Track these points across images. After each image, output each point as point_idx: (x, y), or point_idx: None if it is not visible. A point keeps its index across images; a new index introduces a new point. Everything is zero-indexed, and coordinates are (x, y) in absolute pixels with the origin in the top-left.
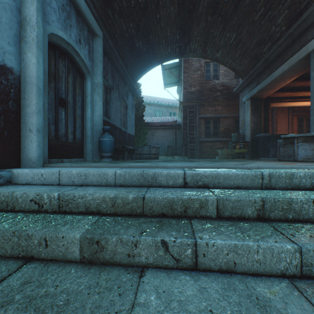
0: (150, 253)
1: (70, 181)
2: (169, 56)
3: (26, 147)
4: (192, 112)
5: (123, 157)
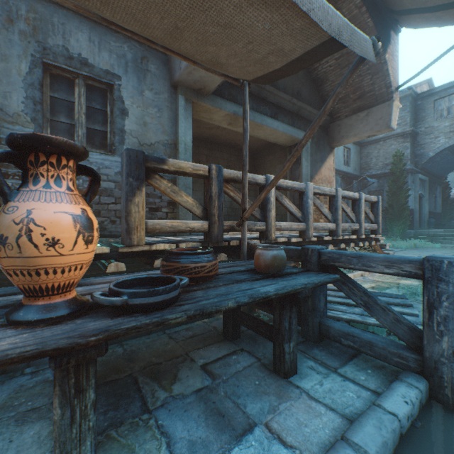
0: (453, 239)
1: (431, 232)
2: None
3: (415, 225)
4: None
5: (438, 227)
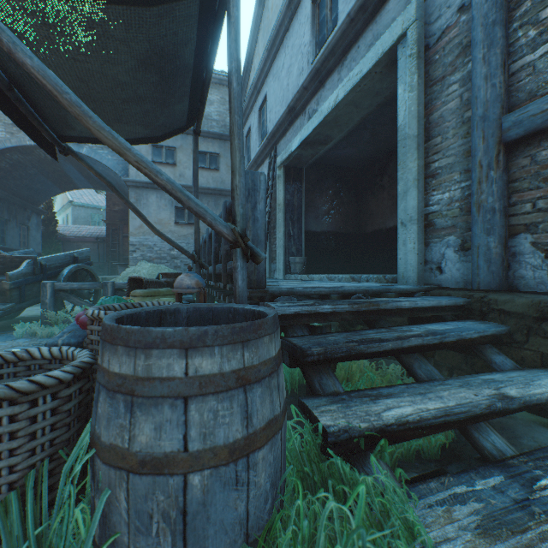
0: None
1: None
2: (75, 188)
3: None
4: (116, 230)
5: None
